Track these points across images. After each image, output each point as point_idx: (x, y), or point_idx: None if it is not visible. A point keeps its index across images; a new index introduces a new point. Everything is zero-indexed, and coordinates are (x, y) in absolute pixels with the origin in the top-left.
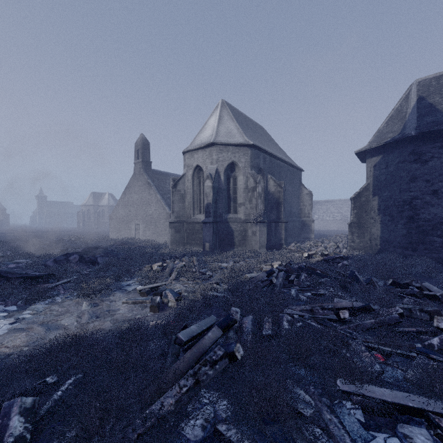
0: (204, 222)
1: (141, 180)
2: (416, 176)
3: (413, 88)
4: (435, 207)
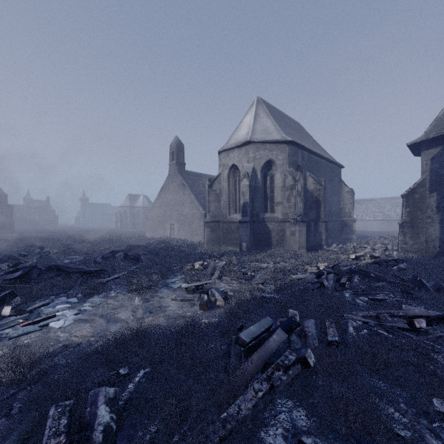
0: (241, 221)
1: (176, 181)
2: None
3: None
4: None
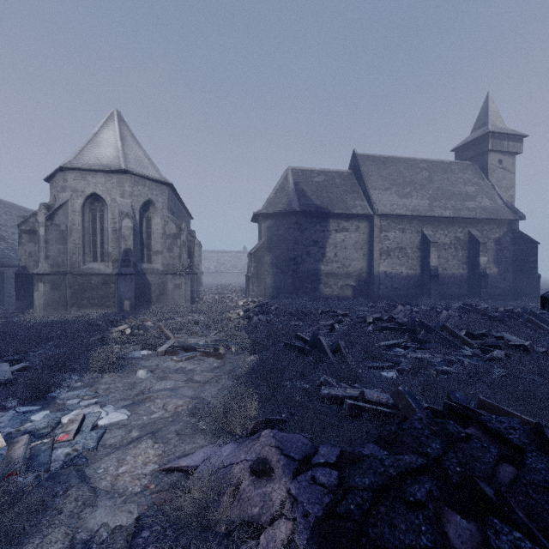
0: (123, 273)
1: None
2: (298, 241)
3: (290, 173)
4: (308, 263)
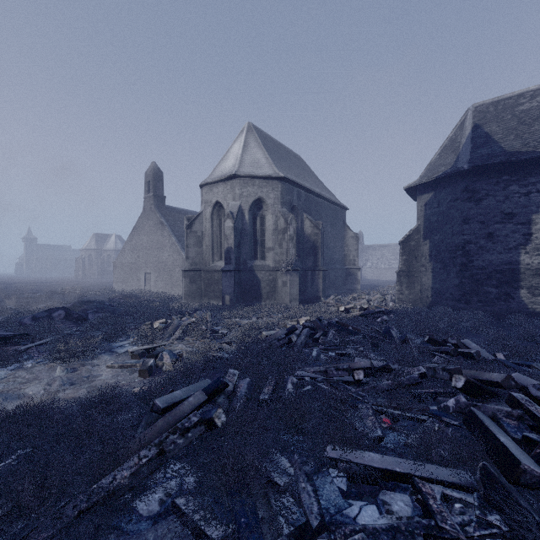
0: (224, 270)
1: (152, 219)
2: (469, 217)
3: (469, 115)
4: (489, 253)
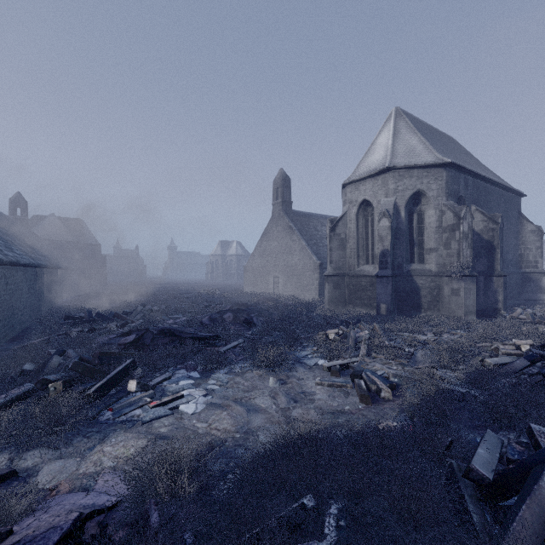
0: (379, 276)
1: (281, 224)
2: None
3: None
4: None
